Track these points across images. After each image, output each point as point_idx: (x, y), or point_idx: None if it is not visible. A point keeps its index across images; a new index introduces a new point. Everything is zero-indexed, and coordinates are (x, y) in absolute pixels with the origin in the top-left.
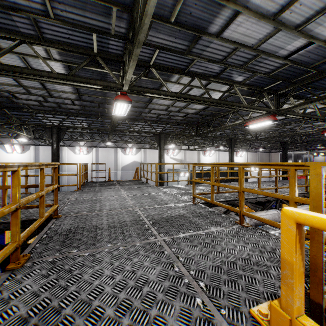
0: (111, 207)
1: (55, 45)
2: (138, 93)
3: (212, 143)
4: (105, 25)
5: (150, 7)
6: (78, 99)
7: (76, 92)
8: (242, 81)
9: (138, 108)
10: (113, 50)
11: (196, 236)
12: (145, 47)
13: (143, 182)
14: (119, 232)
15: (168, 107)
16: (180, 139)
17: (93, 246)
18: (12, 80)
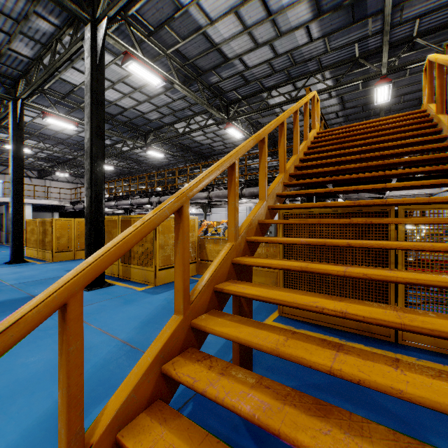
0: None
1: (329, 67)
2: (398, 71)
3: None
4: (364, 33)
5: (387, 12)
6: (341, 109)
7: (340, 102)
8: None
9: (415, 94)
10: (372, 46)
11: None
12: (403, 26)
13: None
14: None
15: None
16: None
17: None
18: None
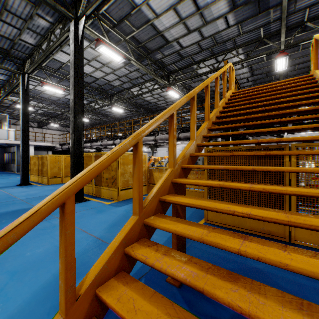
0: None
1: (241, 46)
2: (293, 47)
3: None
4: (267, 20)
5: (284, 4)
6: (251, 75)
7: (250, 71)
8: None
9: (306, 63)
10: (273, 29)
11: None
12: (296, 14)
13: None
14: None
15: None
16: None
17: None
18: None
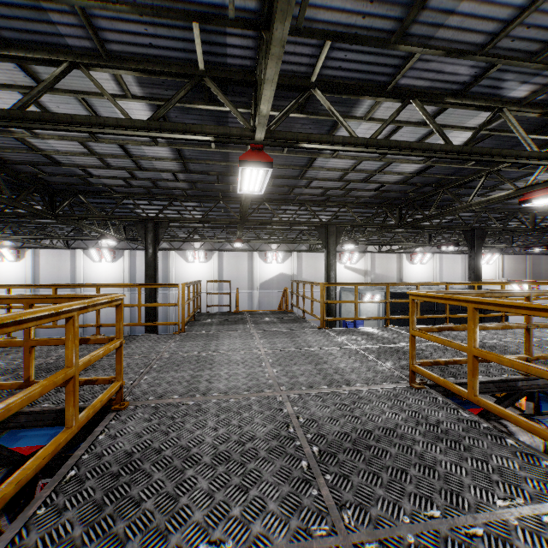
0: (229, 384)
1: (129, 63)
2: (286, 145)
3: (428, 240)
4: None
5: None
6: (182, 169)
7: (178, 158)
8: (526, 98)
9: (288, 180)
10: (235, 59)
11: (459, 541)
12: (300, 40)
13: (296, 317)
14: (236, 484)
15: (345, 172)
16: (366, 234)
17: (162, 543)
18: (78, 146)
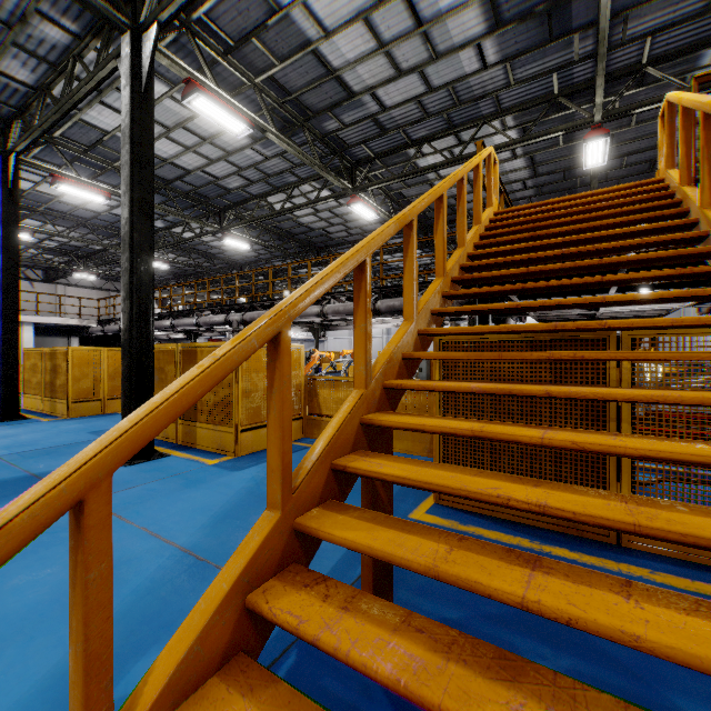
0: None
1: (512, 110)
2: (620, 117)
3: None
4: (567, 57)
5: (603, 25)
6: (531, 176)
7: (530, 165)
8: None
9: (644, 154)
10: (579, 78)
11: None
12: (627, 47)
13: None
14: None
15: None
16: None
17: None
18: None
